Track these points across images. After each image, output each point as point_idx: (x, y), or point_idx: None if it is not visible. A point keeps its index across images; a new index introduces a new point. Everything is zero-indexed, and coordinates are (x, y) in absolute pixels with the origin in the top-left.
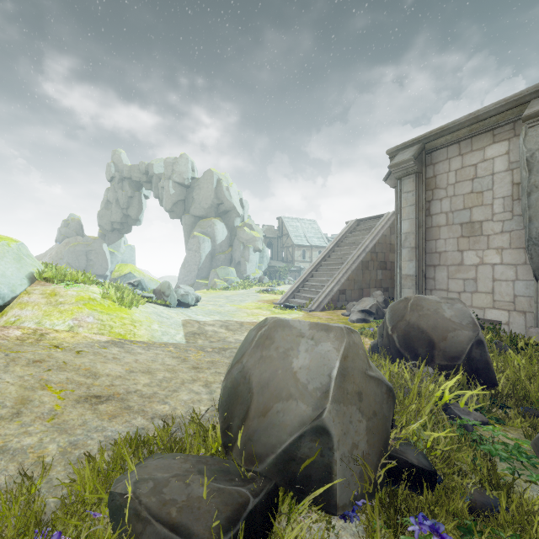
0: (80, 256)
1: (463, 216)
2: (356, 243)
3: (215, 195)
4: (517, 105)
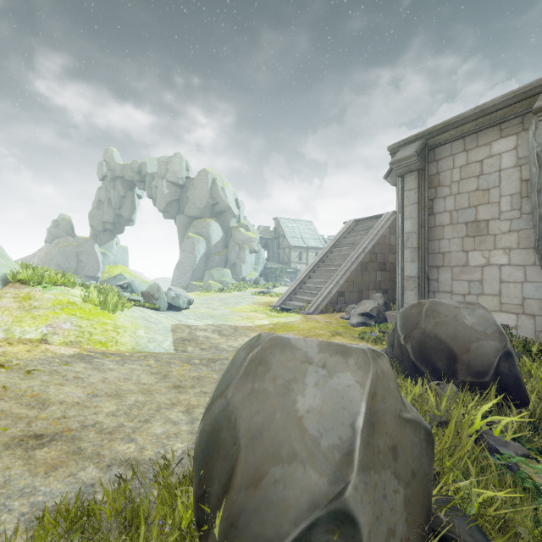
0: (70, 257)
1: (468, 214)
2: (355, 244)
3: (210, 195)
4: (526, 98)
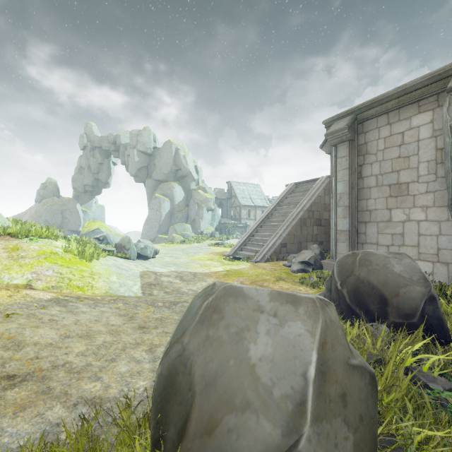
0: (56, 214)
1: (391, 178)
2: (295, 203)
3: (173, 162)
4: (441, 79)
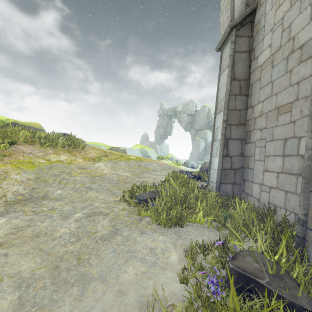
0: None
1: None
2: None
3: (206, 118)
4: None
